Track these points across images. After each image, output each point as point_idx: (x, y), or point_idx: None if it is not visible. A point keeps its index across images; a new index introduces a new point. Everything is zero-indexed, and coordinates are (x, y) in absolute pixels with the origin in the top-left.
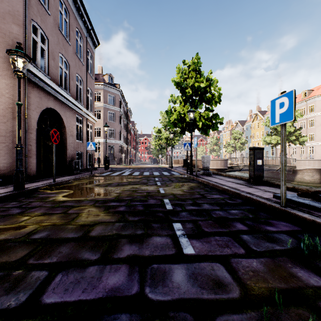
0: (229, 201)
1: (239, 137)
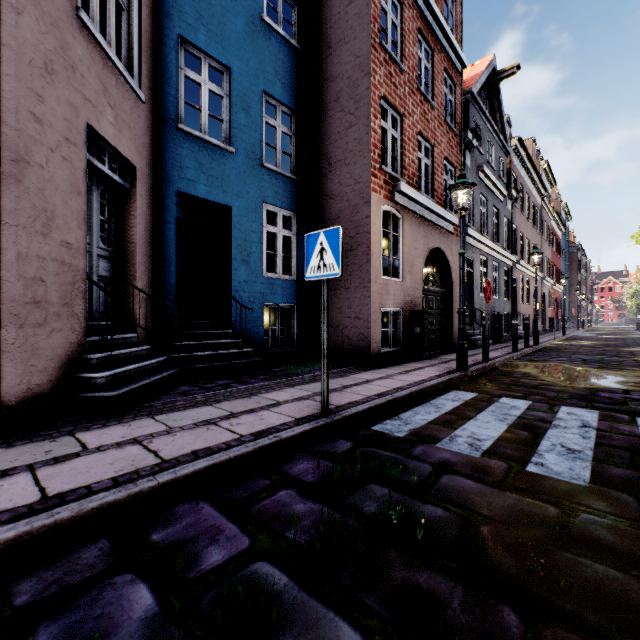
0: None
1: None
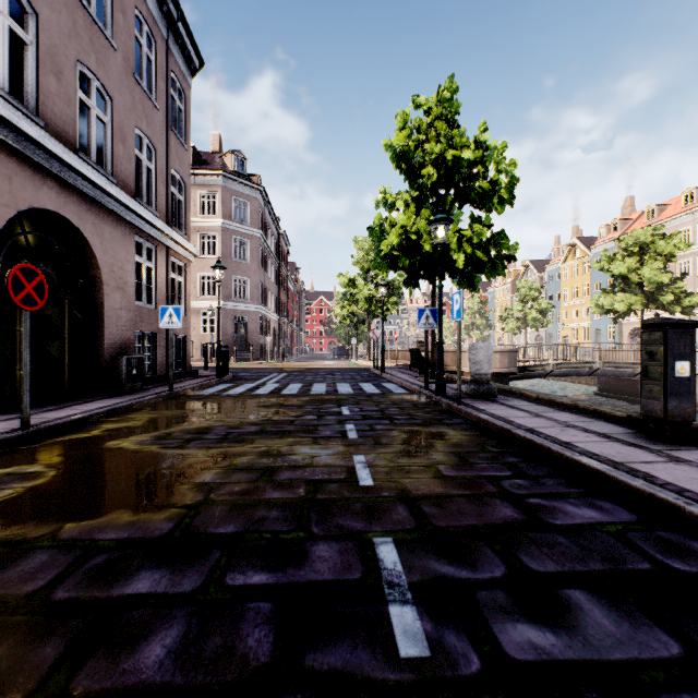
0: (673, 564)
1: (534, 298)
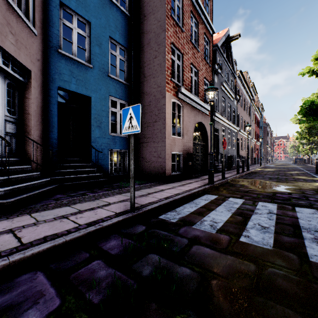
0: None
1: None
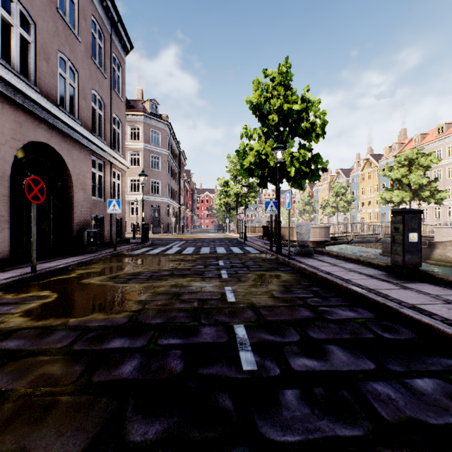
0: (385, 335)
1: (343, 193)
